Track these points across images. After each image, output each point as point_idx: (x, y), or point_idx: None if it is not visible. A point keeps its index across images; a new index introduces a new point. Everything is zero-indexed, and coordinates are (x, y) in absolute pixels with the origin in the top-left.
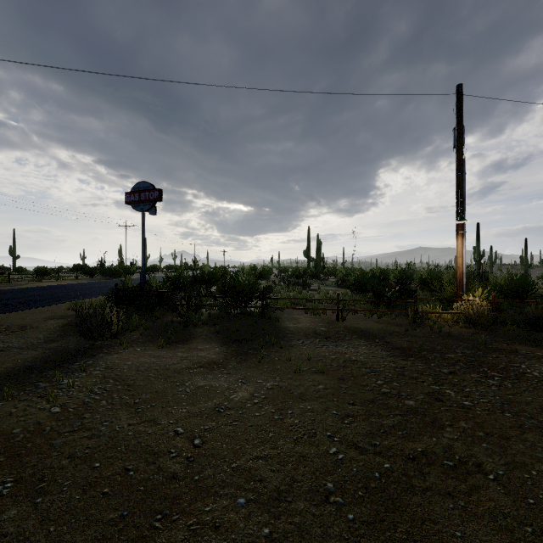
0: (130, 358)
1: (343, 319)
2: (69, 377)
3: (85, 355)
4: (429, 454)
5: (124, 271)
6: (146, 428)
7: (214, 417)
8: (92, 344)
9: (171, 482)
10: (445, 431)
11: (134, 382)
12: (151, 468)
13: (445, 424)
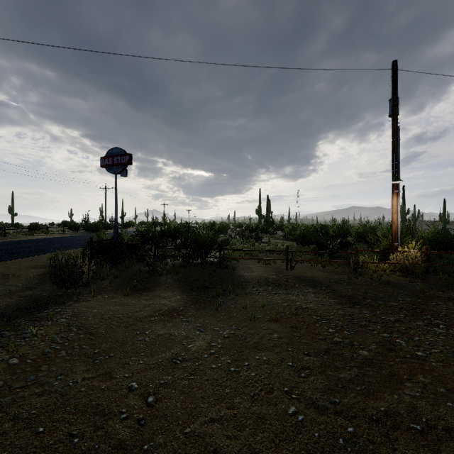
0: (96, 306)
1: (291, 268)
2: (35, 325)
3: (56, 302)
4: (393, 415)
5: (104, 227)
6: (100, 383)
7: (170, 370)
8: (65, 292)
9: (118, 453)
10: (404, 386)
11: (96, 330)
12: (98, 434)
13: (403, 378)
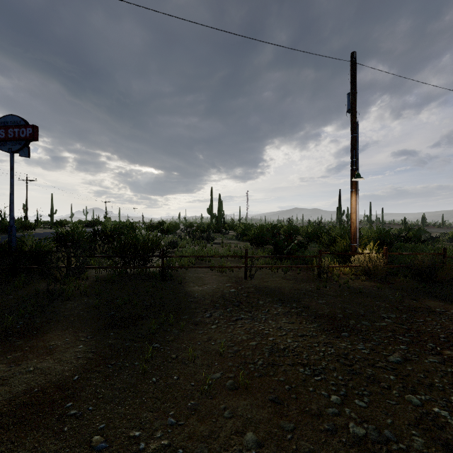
0: None
1: (251, 277)
2: None
3: None
4: None
5: (23, 226)
6: None
7: None
8: None
9: None
10: None
11: None
12: None
13: None
